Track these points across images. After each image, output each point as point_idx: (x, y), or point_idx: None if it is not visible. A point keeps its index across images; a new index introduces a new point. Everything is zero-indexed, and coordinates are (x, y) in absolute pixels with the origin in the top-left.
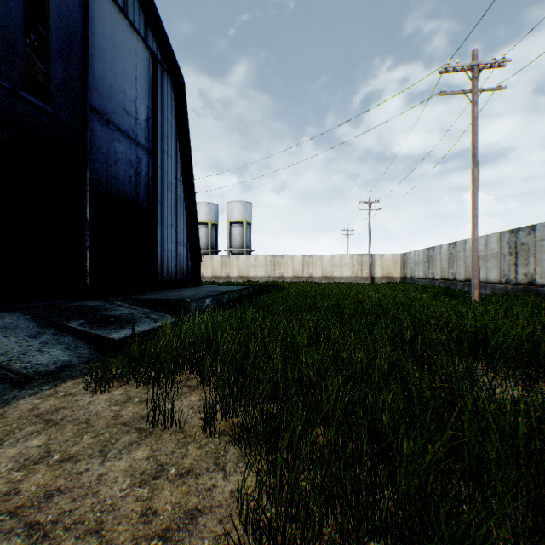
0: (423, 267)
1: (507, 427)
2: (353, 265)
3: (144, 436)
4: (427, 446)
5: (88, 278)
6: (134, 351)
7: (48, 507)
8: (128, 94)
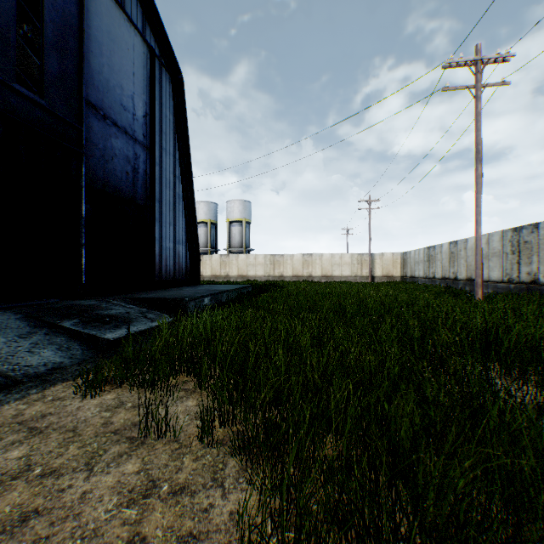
0: (424, 266)
1: (538, 438)
2: (353, 264)
3: (135, 446)
4: (454, 463)
5: (84, 276)
6: (129, 352)
7: (21, 533)
8: (125, 90)
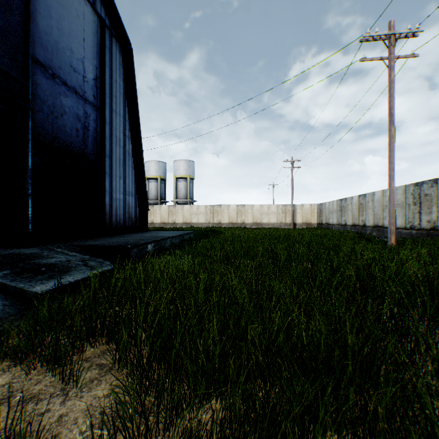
0: (337, 215)
1: None
2: (279, 213)
3: None
4: None
5: (31, 225)
6: (44, 314)
7: None
8: (75, 53)
